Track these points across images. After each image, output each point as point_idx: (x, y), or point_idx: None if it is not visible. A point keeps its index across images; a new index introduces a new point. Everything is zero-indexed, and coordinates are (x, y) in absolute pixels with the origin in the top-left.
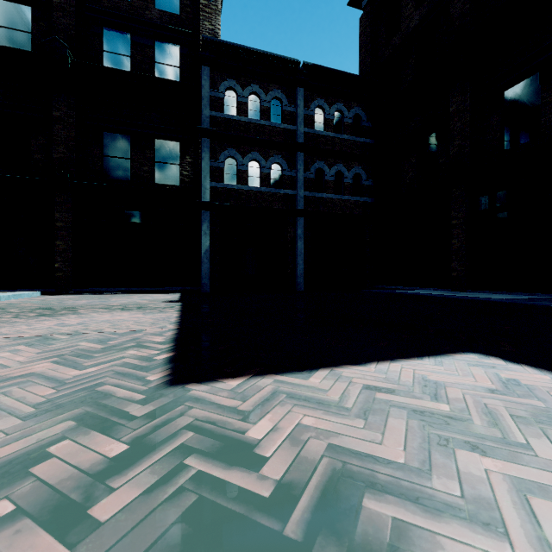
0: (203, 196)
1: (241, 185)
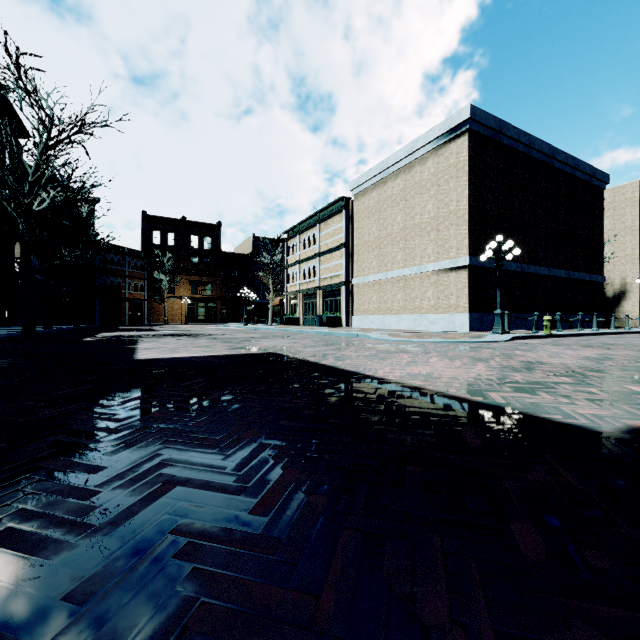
0: None
1: None
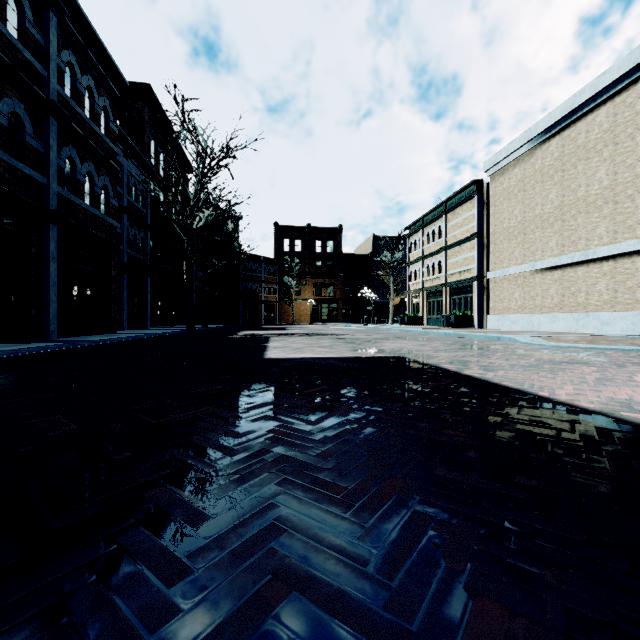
0: None
1: None
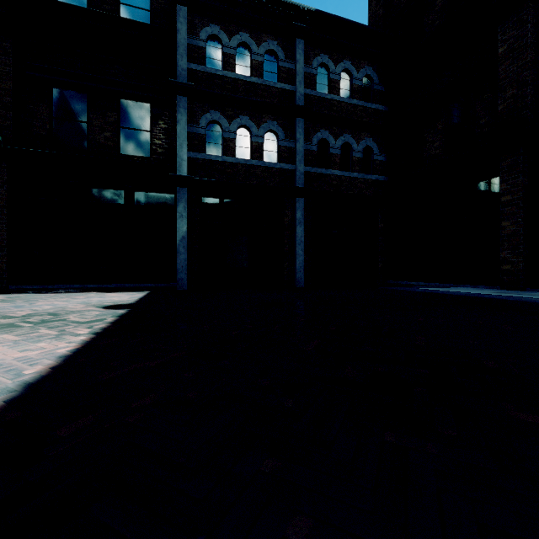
0: (179, 168)
1: (226, 156)
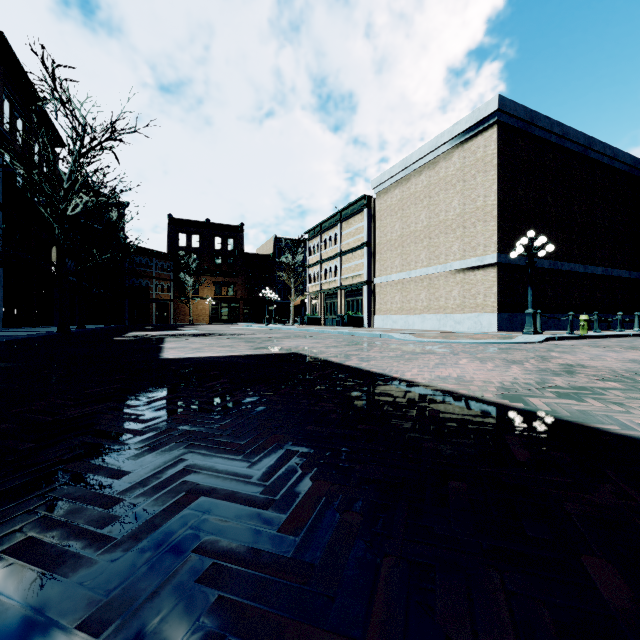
0: None
1: None
